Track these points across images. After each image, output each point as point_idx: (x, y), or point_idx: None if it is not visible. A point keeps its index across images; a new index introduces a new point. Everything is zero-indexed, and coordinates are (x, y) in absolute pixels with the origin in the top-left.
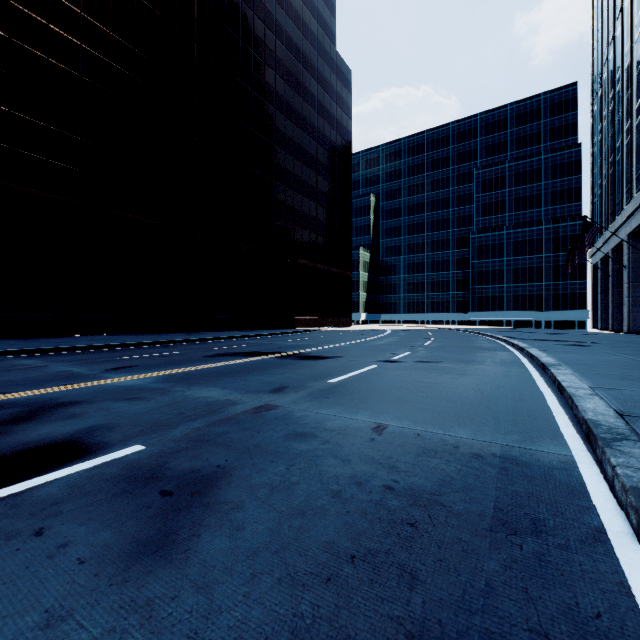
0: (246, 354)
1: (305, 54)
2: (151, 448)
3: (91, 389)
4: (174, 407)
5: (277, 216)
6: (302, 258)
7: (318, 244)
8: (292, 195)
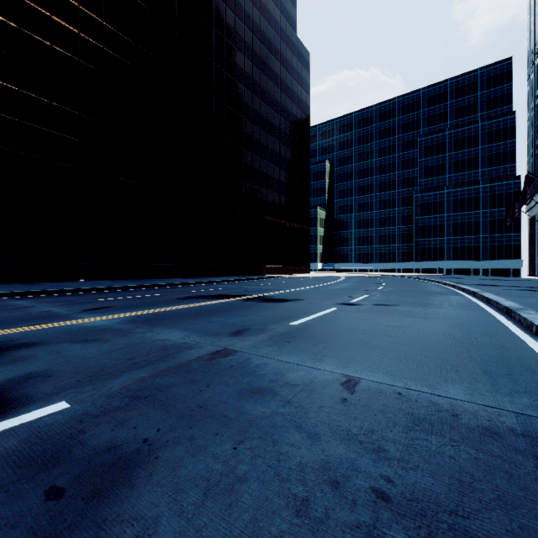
0: (215, 297)
1: (270, 39)
2: (75, 407)
3: (57, 329)
4: (127, 351)
5: (246, 179)
6: (267, 215)
7: (281, 203)
8: (258, 161)
